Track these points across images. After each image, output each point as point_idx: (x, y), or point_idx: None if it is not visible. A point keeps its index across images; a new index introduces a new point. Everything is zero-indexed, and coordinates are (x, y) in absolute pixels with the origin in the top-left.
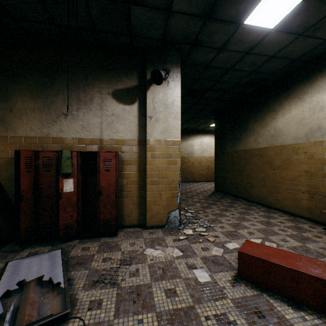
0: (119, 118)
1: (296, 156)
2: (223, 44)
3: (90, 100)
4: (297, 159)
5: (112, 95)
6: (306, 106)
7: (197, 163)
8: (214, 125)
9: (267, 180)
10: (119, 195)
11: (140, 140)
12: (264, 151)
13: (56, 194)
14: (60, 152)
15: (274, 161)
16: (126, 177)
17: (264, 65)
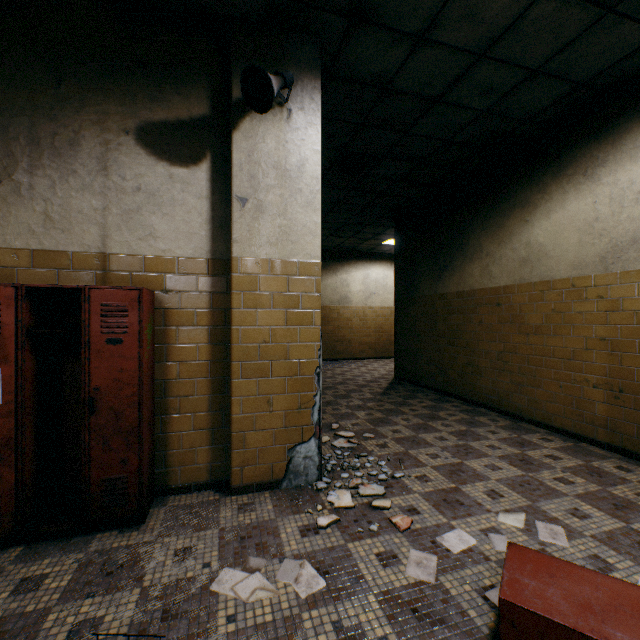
0: (157, 200)
1: (579, 305)
2: (427, 22)
3: (72, 144)
4: (582, 312)
5: (138, 136)
6: (603, 192)
7: (357, 321)
8: (391, 242)
9: (510, 357)
10: (158, 408)
11: (217, 260)
12: (503, 293)
13: None
14: None
15: (527, 317)
16: (177, 357)
17: (514, 95)
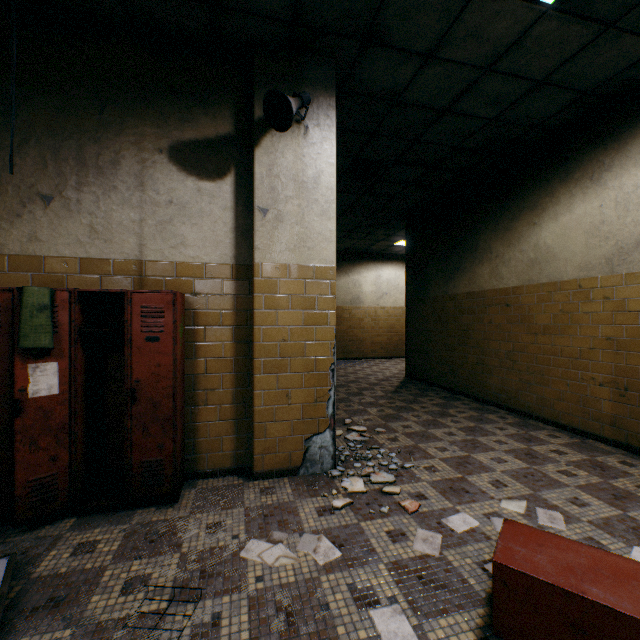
0: (187, 211)
1: (586, 306)
2: (435, 42)
3: (113, 163)
4: (588, 312)
5: (170, 155)
6: (608, 196)
7: (369, 321)
8: (403, 243)
9: (519, 356)
10: (188, 400)
11: (240, 265)
12: (512, 294)
13: (10, 403)
14: (19, 292)
15: (535, 317)
16: (205, 354)
17: (520, 104)
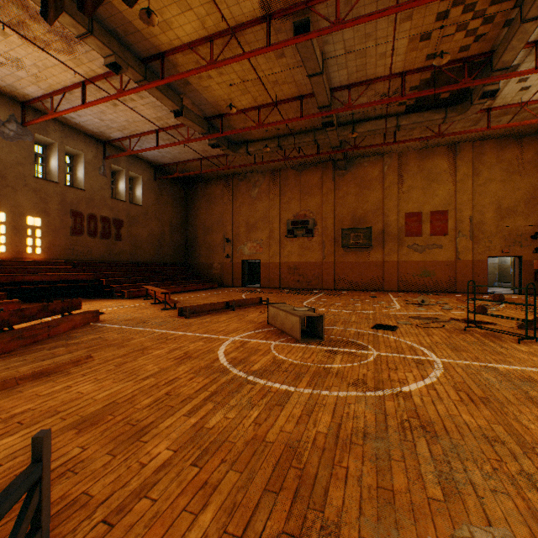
0: None
1: None
2: None
3: None
4: None
5: None
6: None
7: (509, 269)
8: None
9: None
10: None
11: None
12: None
13: None
14: None
15: None
16: None
17: None
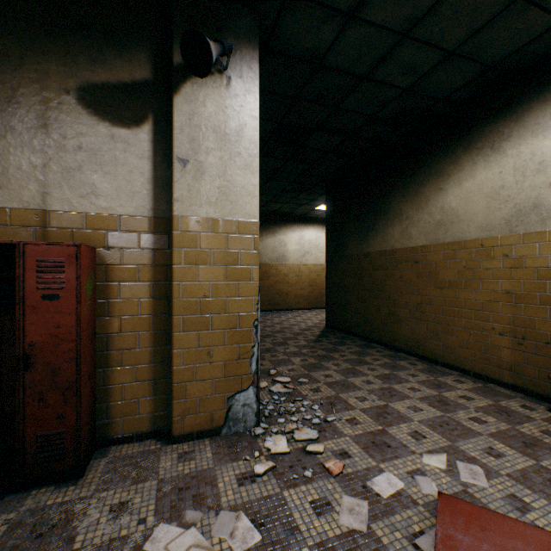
0: (99, 159)
1: (487, 263)
2: (357, 0)
3: (10, 101)
4: (489, 269)
5: (79, 96)
6: (508, 163)
7: (293, 276)
8: (323, 207)
9: (427, 308)
10: (100, 361)
11: (159, 218)
12: (421, 252)
13: None
14: None
15: (441, 273)
16: (119, 311)
17: (432, 74)
